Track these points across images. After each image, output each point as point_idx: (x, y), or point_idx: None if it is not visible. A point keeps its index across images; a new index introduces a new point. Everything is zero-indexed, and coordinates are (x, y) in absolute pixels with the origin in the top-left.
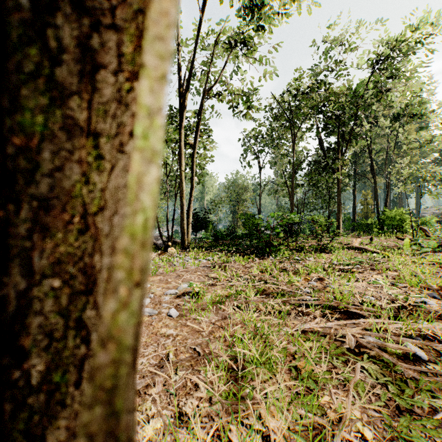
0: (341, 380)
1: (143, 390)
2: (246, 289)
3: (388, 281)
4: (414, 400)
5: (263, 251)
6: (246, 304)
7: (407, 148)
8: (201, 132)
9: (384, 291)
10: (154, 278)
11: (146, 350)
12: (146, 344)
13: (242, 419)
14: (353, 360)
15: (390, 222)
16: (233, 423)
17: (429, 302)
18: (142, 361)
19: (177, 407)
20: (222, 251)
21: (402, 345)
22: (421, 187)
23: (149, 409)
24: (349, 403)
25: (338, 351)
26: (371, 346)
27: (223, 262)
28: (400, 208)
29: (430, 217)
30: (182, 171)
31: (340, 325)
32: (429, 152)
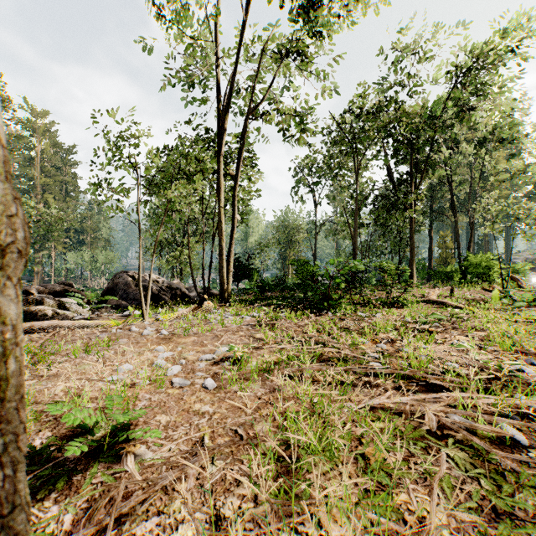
0: (421, 472)
1: (171, 485)
2: (299, 354)
3: (474, 343)
4: (514, 499)
5: (320, 306)
6: (299, 373)
7: (494, 179)
8: (244, 161)
9: (470, 355)
10: (186, 340)
11: (175, 432)
12: (175, 424)
13: (296, 525)
14: (435, 446)
15: (474, 269)
16: (285, 529)
17: (527, 370)
18: (170, 447)
19: (213, 509)
20: (270, 305)
21: (496, 427)
22: (513, 227)
23: (178, 511)
24: (433, 506)
25: (416, 435)
26: (458, 427)
27: (271, 319)
28: (486, 252)
29: (523, 263)
30: (221, 208)
31: (416, 400)
32: (521, 185)
